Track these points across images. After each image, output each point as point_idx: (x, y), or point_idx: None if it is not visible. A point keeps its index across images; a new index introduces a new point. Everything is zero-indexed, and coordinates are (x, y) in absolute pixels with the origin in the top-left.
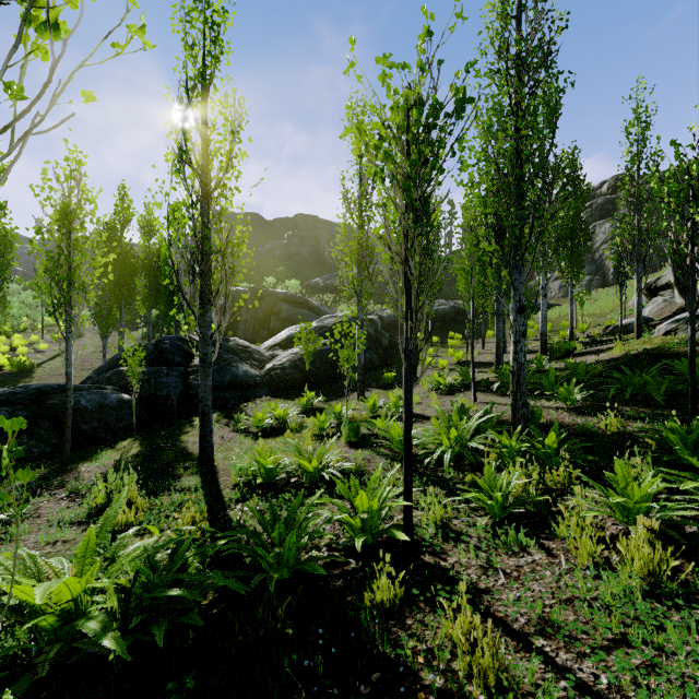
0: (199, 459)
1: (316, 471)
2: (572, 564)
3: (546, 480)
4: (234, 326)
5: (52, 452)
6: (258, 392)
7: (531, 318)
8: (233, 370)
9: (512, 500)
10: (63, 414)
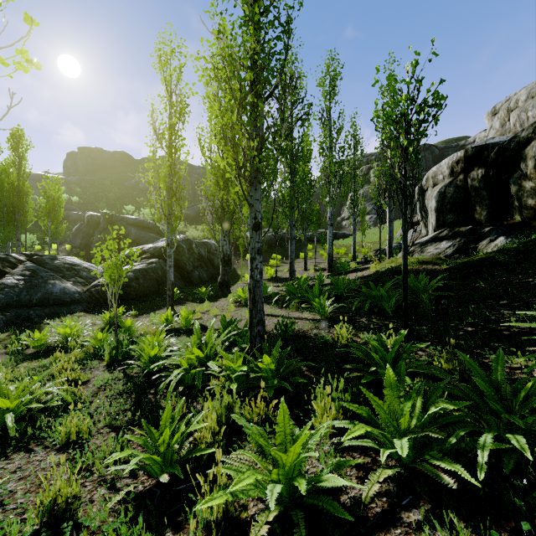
0: None
1: (5, 413)
2: None
3: (246, 412)
4: (88, 246)
5: None
6: (73, 308)
7: (334, 244)
8: (47, 288)
9: (187, 450)
10: None
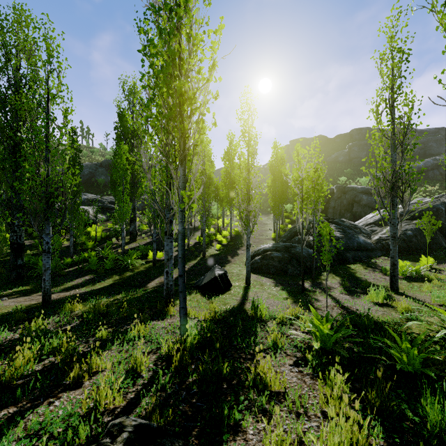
0: (390, 287)
1: None
2: None
3: None
4: (324, 210)
5: (299, 274)
6: (375, 253)
7: None
8: (356, 239)
9: None
10: (299, 257)
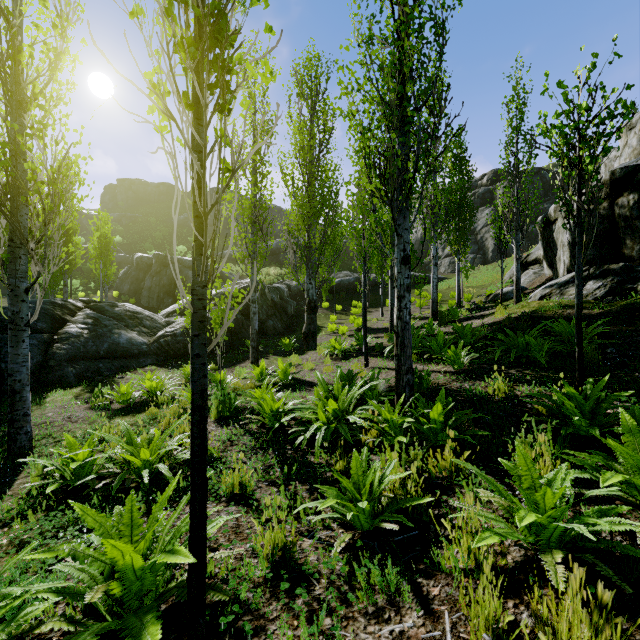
0: (7, 451)
1: (146, 465)
2: (462, 637)
3: (430, 465)
4: (137, 293)
5: None
6: (142, 361)
7: (425, 289)
8: (113, 338)
9: (386, 502)
10: None
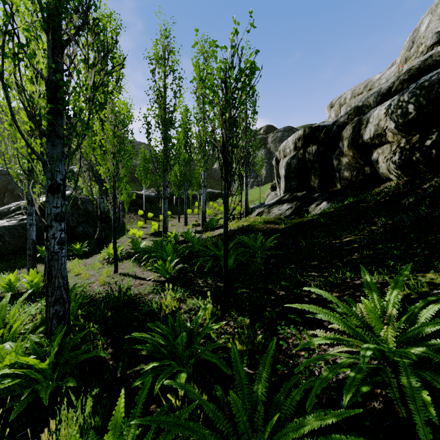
0: None
1: None
2: None
3: None
4: None
5: None
6: None
7: (218, 202)
8: None
9: None
10: None
